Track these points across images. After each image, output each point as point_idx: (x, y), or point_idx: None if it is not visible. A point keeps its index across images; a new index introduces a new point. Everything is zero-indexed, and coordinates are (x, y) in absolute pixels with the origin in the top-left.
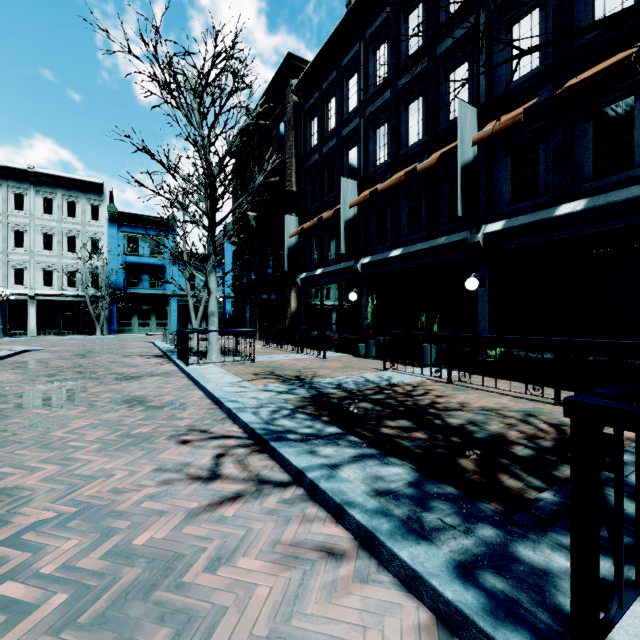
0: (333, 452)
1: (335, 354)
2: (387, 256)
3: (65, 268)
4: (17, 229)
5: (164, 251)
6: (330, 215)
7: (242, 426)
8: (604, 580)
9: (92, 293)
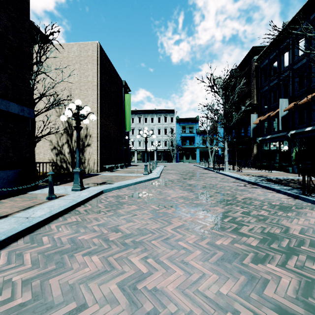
0: (272, 185)
1: (276, 171)
2: (303, 130)
3: (163, 140)
4: (151, 129)
5: (194, 130)
6: (274, 114)
7: (247, 182)
8: (310, 188)
9: (171, 148)
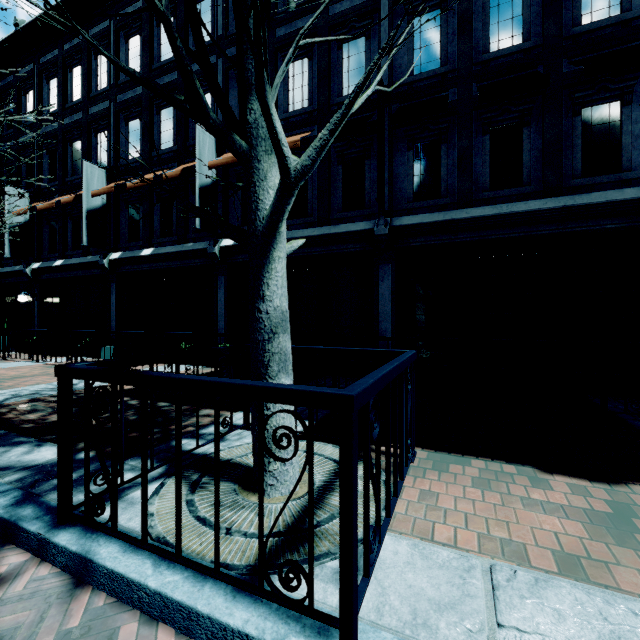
0: None
1: None
2: None
3: None
4: None
5: None
6: None
7: None
8: None
9: None
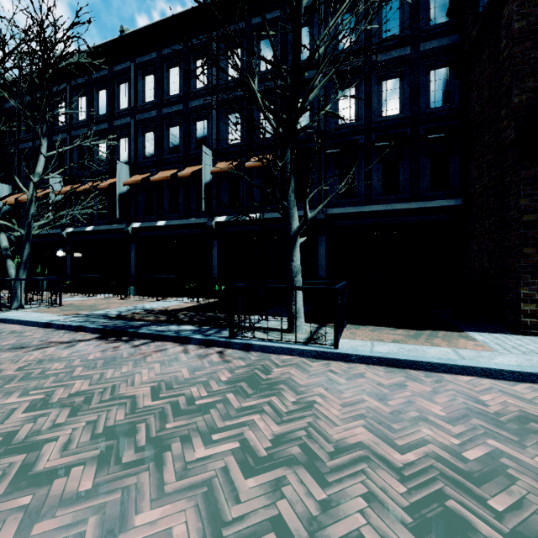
0: None
1: None
2: None
3: None
4: None
5: None
6: None
7: None
8: None
9: None
